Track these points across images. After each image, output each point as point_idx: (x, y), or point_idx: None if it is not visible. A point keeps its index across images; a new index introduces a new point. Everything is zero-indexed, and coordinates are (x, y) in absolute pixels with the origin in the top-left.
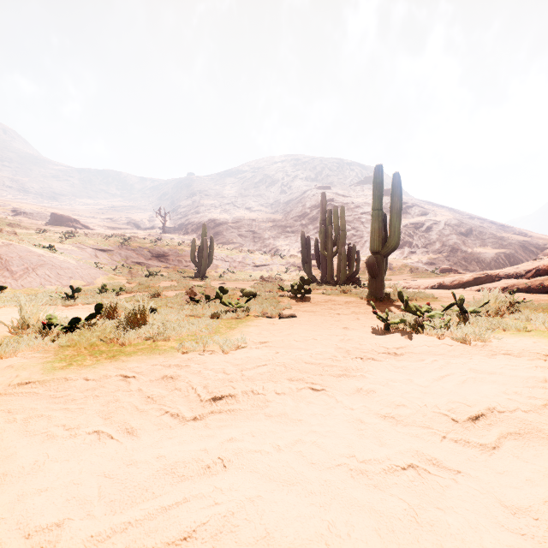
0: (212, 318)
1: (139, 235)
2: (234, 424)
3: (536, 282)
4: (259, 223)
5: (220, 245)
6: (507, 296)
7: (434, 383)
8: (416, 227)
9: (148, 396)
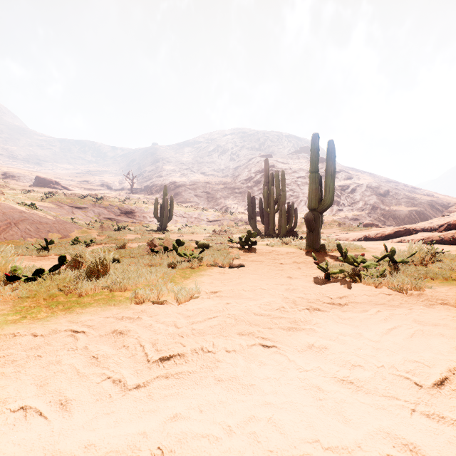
0: (169, 267)
1: (110, 195)
2: (180, 392)
3: (448, 235)
4: (212, 185)
5: (179, 203)
6: (429, 248)
7: (384, 337)
8: (343, 189)
9: (93, 355)
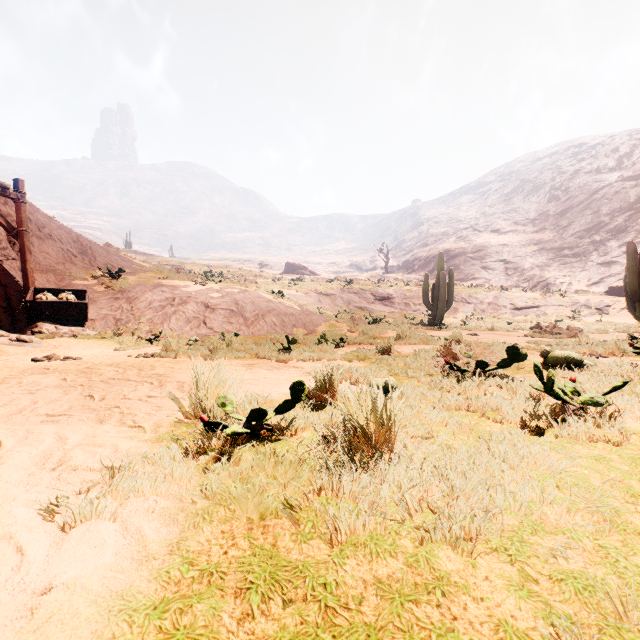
0: (525, 426)
1: (360, 277)
2: None
3: None
4: (514, 248)
5: (456, 282)
6: None
7: None
8: None
9: None
